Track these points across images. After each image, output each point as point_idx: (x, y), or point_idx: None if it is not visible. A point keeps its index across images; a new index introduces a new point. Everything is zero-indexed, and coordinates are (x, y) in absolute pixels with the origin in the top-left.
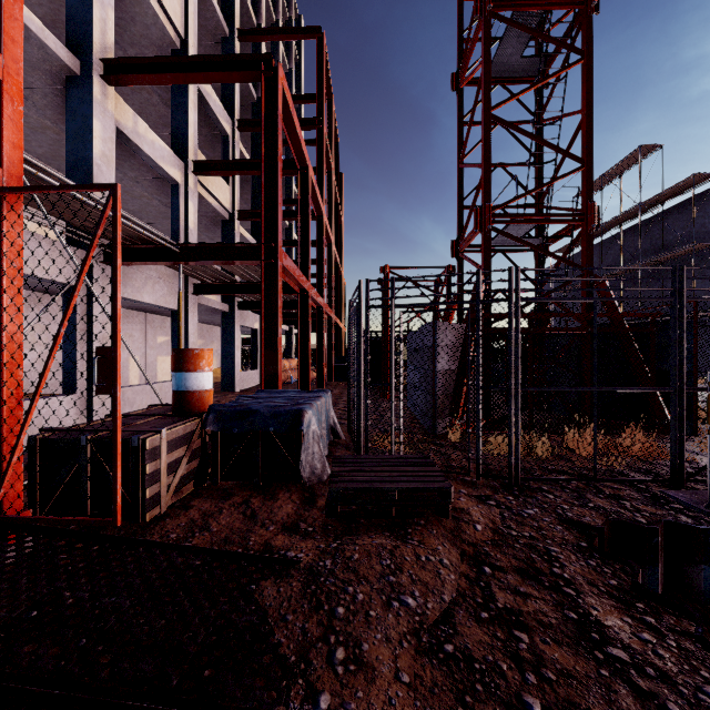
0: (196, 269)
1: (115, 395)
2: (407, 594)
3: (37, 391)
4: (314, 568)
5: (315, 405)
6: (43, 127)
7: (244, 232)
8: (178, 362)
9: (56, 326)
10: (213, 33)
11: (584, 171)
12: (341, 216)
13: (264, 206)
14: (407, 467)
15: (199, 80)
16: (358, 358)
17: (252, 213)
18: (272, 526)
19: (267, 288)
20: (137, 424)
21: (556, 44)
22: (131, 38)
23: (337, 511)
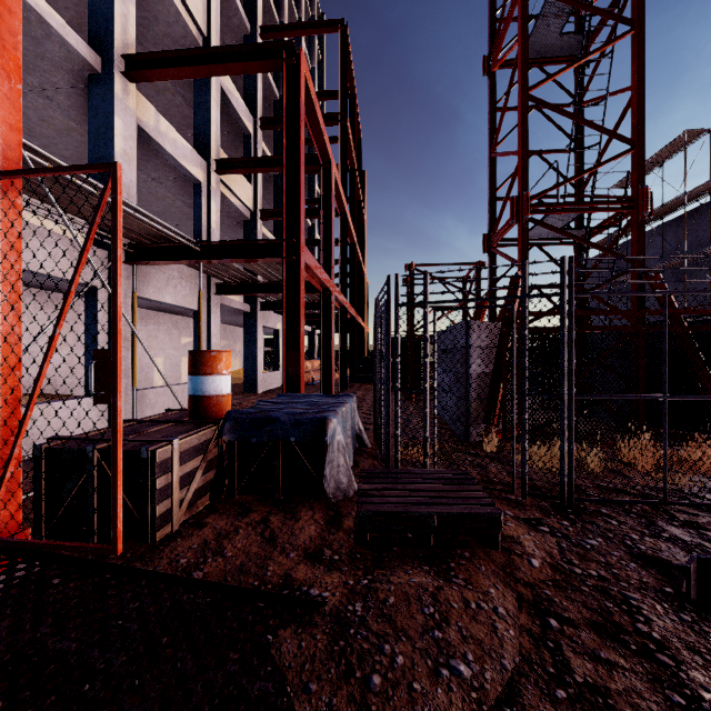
0: (218, 268)
1: (115, 405)
2: (458, 657)
3: (31, 399)
4: (342, 614)
5: (340, 412)
6: (69, 128)
7: (266, 232)
8: (194, 364)
9: (82, 328)
10: (236, 32)
11: (634, 153)
12: (363, 215)
13: (286, 201)
14: (445, 485)
15: (219, 72)
16: (387, 361)
17: (274, 212)
18: (293, 552)
19: (289, 287)
20: (149, 432)
21: (602, 15)
22: (154, 38)
23: (367, 538)
